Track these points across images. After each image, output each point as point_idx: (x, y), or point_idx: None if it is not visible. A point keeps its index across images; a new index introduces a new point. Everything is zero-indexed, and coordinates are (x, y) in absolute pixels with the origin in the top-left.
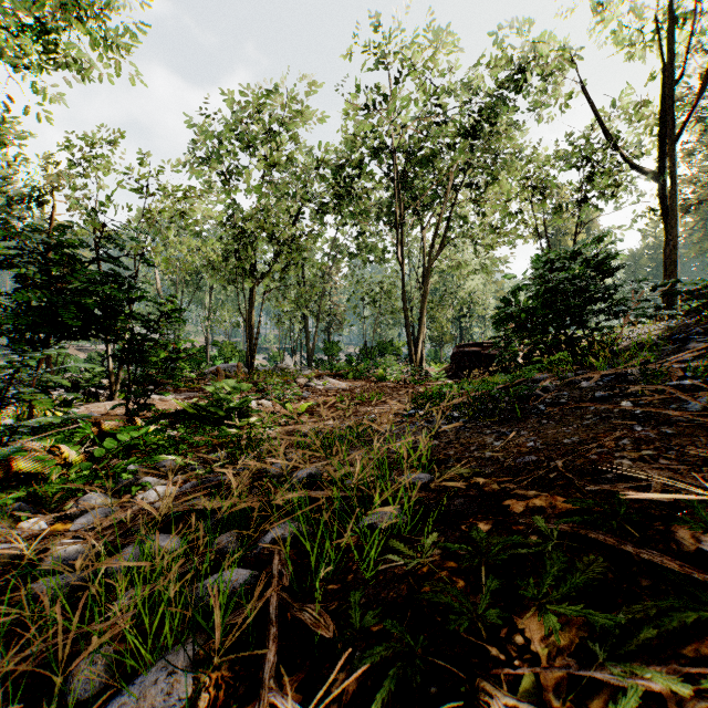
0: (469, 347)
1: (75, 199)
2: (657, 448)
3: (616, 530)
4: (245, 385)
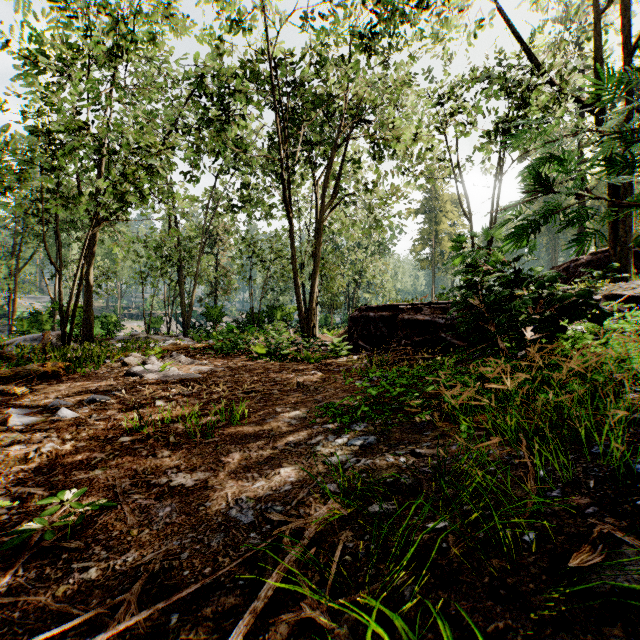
0: (375, 311)
1: None
2: None
3: None
4: None
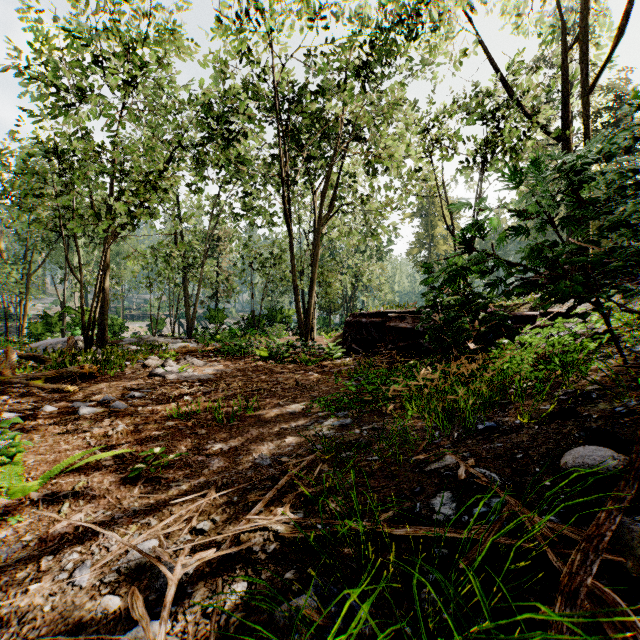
0: (367, 317)
1: None
2: None
3: None
4: None
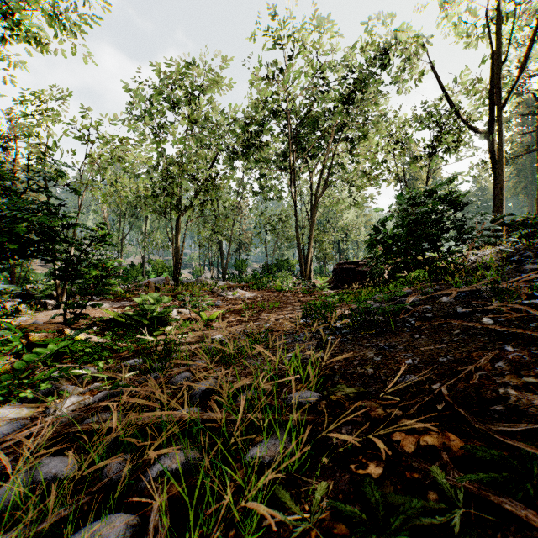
0: (346, 265)
1: (36, 146)
2: (537, 375)
3: (533, 497)
4: (165, 298)
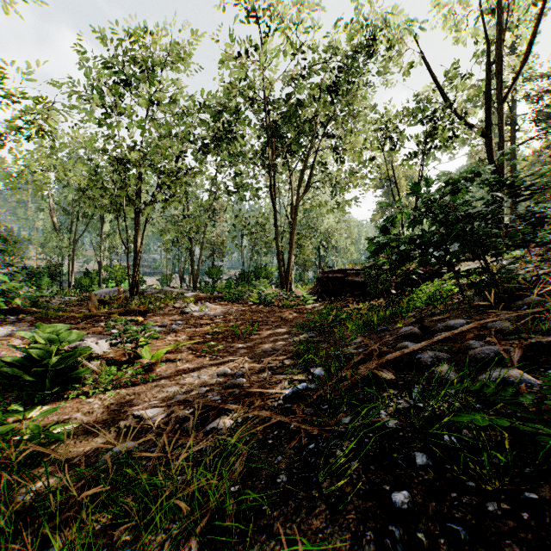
0: (333, 273)
1: None
2: None
3: None
4: (71, 332)
